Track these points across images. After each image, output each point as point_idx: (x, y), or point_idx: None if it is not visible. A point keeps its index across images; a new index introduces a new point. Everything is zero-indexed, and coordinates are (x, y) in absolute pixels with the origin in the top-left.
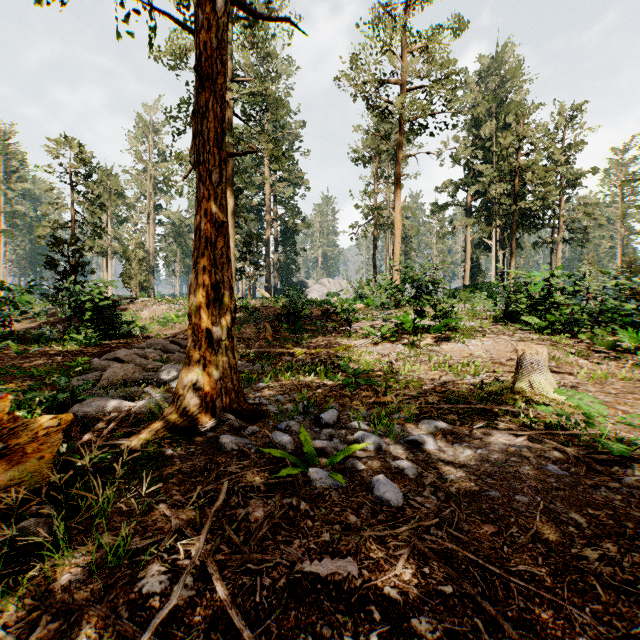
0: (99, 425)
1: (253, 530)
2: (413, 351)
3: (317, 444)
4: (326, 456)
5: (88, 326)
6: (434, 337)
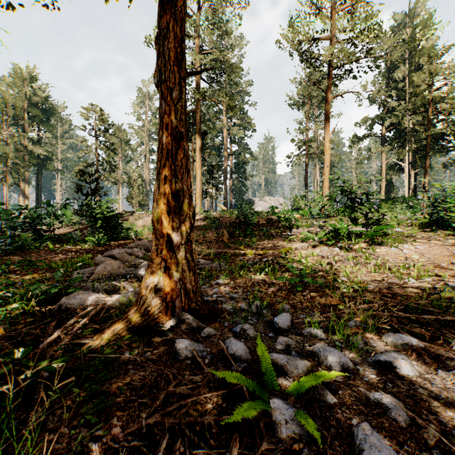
0: (72, 320)
1: None
2: (349, 253)
3: (275, 360)
4: (286, 377)
5: (100, 231)
6: (366, 241)
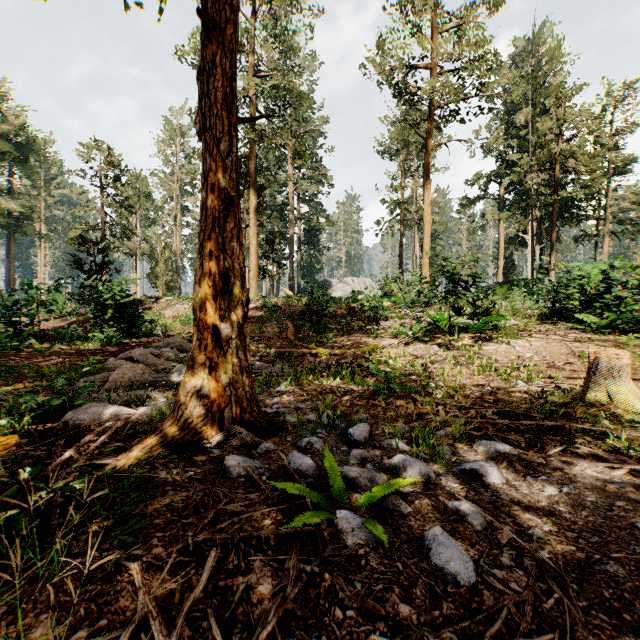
0: (87, 438)
1: (254, 621)
2: (450, 352)
3: (346, 472)
4: (358, 490)
5: (110, 325)
6: (473, 337)
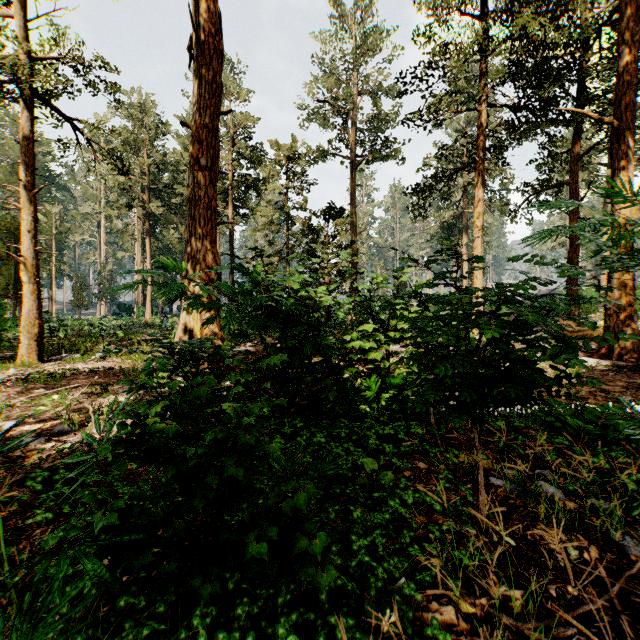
0: None
1: None
2: None
3: None
4: None
5: None
6: None
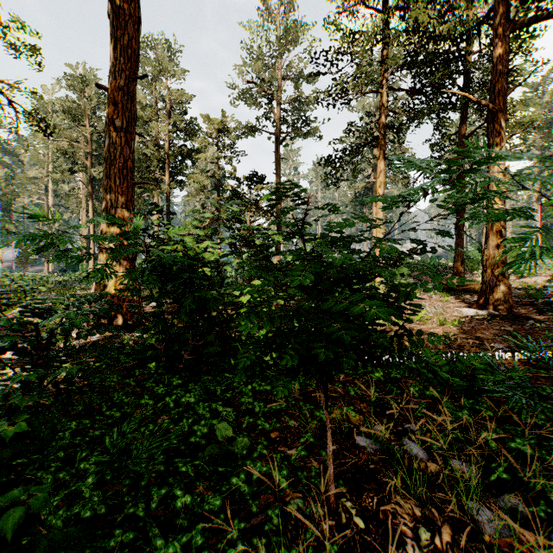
0: None
1: None
2: None
3: None
4: None
5: None
6: (515, 277)
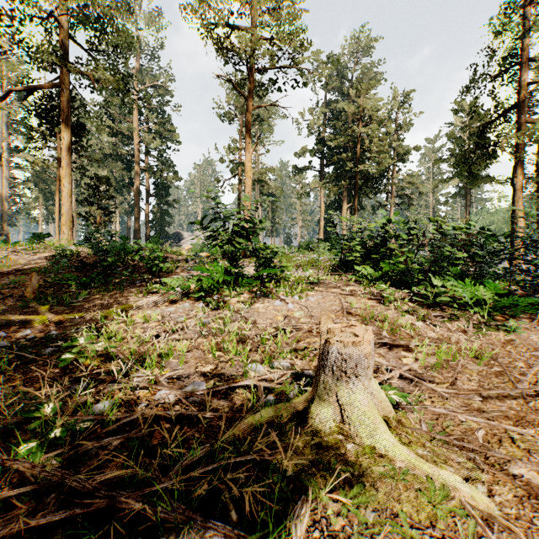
0: None
1: None
2: (213, 313)
3: None
4: None
5: None
6: (254, 291)
